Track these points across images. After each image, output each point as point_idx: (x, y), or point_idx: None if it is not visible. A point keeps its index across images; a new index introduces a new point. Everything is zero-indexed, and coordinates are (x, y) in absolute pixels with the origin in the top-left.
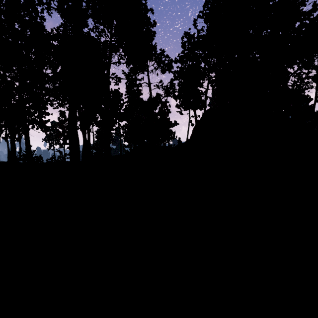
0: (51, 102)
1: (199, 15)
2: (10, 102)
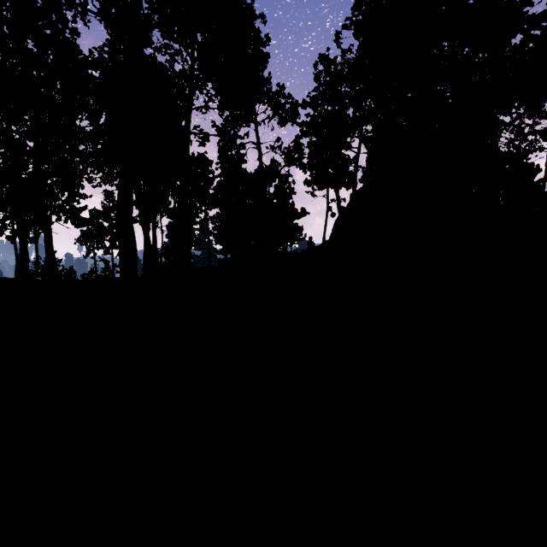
0: (89, 176)
1: (346, 25)
2: (19, 175)
